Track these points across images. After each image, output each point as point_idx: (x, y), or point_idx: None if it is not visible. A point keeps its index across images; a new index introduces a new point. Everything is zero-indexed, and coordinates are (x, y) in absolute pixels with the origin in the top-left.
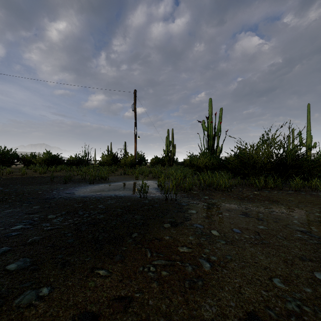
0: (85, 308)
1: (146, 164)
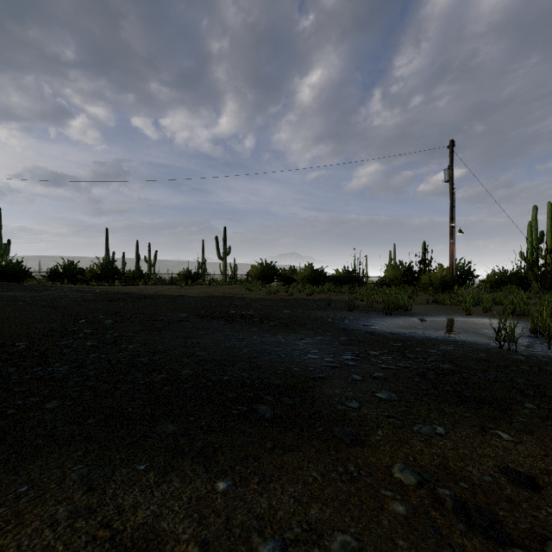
0: (505, 464)
1: (471, 284)
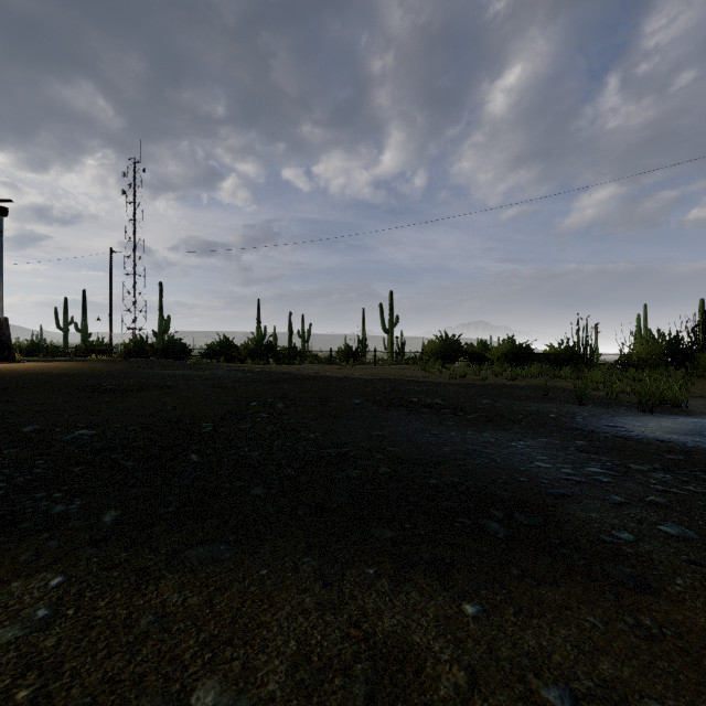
0: None
1: None
